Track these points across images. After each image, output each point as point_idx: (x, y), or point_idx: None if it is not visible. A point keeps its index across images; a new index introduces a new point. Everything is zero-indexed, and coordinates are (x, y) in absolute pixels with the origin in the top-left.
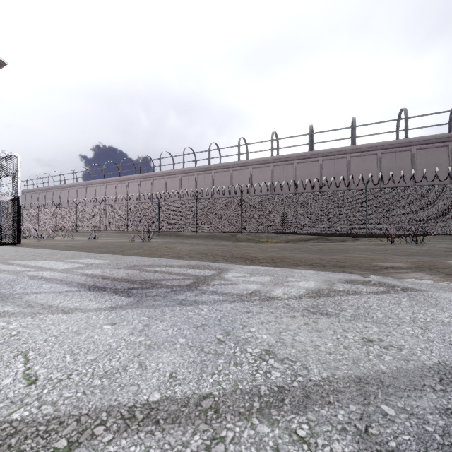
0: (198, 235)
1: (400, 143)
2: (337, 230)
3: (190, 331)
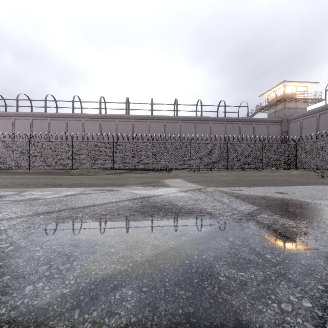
0: (32, 172)
1: (174, 117)
2: (137, 166)
3: None
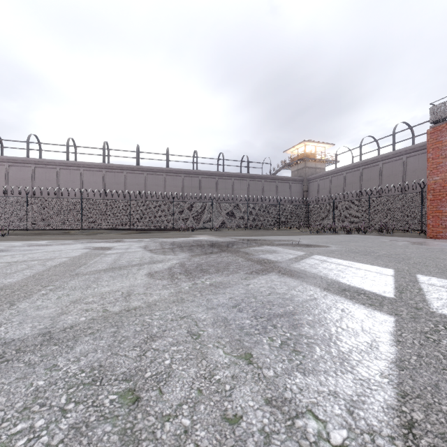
0: (23, 233)
1: (194, 172)
2: (157, 226)
3: (133, 242)
